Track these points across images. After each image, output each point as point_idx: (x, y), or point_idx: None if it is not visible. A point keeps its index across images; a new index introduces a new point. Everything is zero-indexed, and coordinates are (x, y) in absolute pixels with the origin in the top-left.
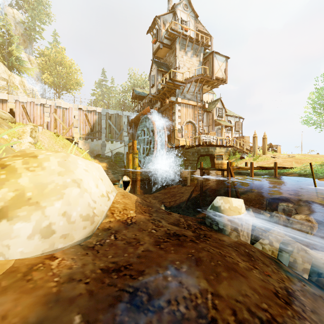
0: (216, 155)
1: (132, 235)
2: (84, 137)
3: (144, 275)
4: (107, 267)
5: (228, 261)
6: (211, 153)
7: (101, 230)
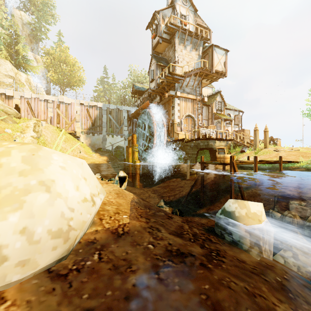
0: (218, 149)
1: (123, 253)
2: (86, 131)
3: None
4: None
5: (261, 307)
6: (211, 147)
7: (83, 245)
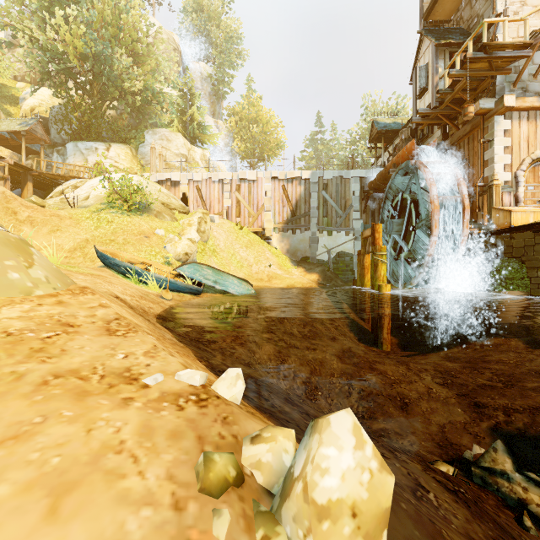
0: None
1: None
2: (281, 227)
3: None
4: None
5: None
6: None
7: None
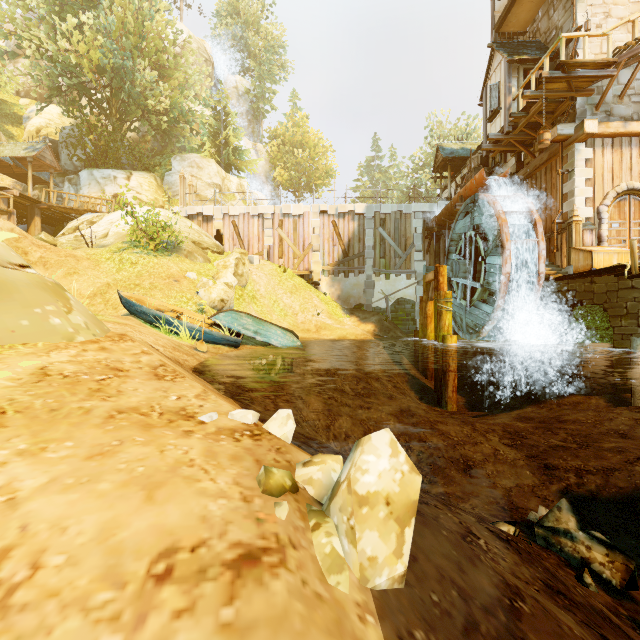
0: None
1: None
2: (331, 270)
3: None
4: None
5: None
6: None
7: None
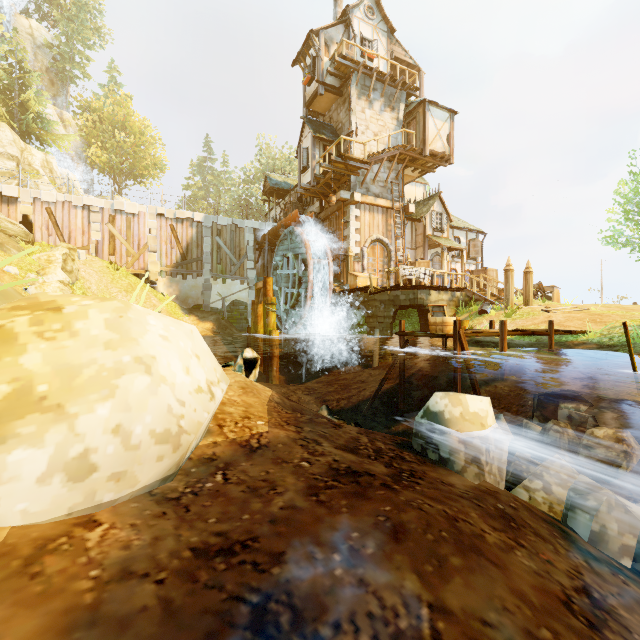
0: (431, 307)
1: (261, 473)
2: (169, 271)
3: (283, 563)
4: (204, 543)
5: (463, 532)
6: (421, 303)
7: (196, 462)
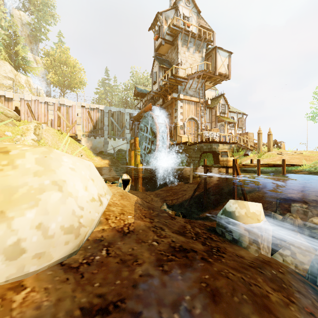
0: (221, 152)
1: (129, 249)
2: (87, 134)
3: None
4: (90, 303)
5: (255, 294)
6: (214, 150)
7: (91, 242)
